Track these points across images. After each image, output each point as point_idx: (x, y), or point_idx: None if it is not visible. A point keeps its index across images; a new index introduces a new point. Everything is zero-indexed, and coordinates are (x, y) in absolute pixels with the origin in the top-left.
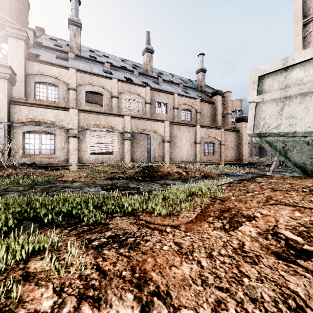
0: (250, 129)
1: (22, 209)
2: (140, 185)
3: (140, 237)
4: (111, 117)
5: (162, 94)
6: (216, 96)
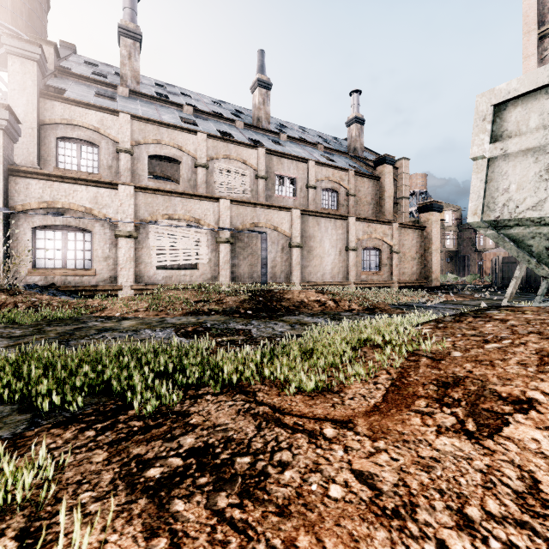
0: (475, 213)
1: (3, 378)
2: (250, 326)
3: (265, 454)
4: (195, 200)
5: (287, 161)
6: (383, 165)
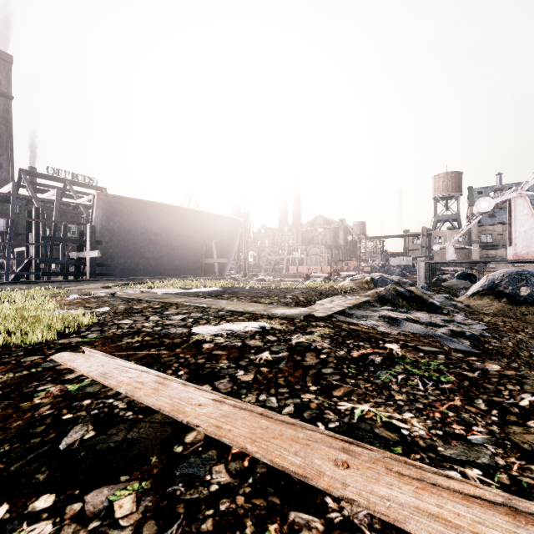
0: None
1: None
2: None
3: None
4: None
5: None
6: None
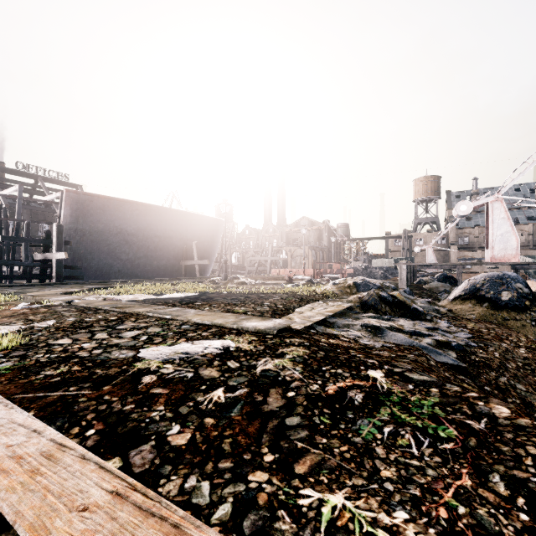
0: None
1: None
2: None
3: None
4: None
5: None
6: None
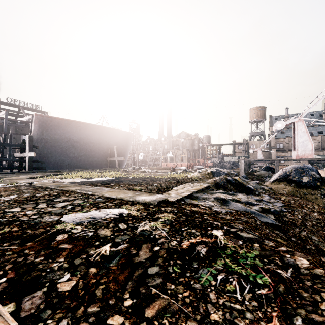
0: None
1: None
2: None
3: None
4: None
5: None
6: None
